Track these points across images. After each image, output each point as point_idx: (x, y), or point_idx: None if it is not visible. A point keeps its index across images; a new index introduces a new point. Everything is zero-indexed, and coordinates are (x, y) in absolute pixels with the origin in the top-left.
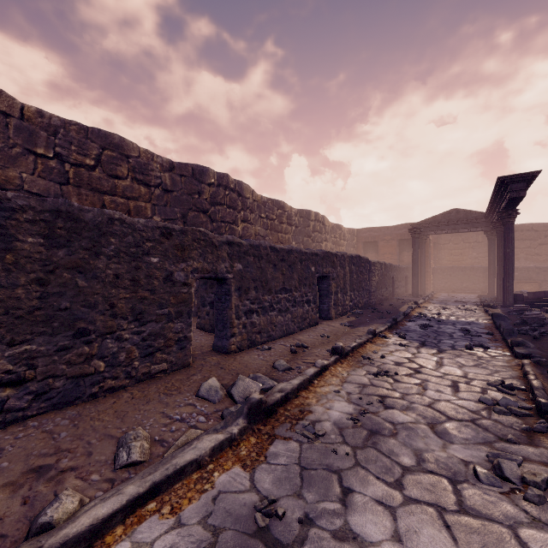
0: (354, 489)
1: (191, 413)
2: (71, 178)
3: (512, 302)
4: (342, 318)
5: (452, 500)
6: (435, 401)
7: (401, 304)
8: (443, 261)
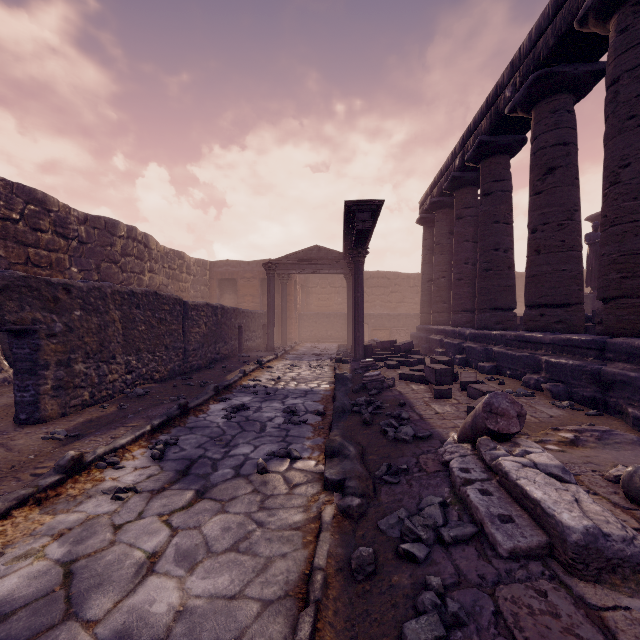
0: None
1: None
2: None
3: (362, 355)
4: (82, 414)
5: None
6: None
7: (239, 365)
8: (311, 306)
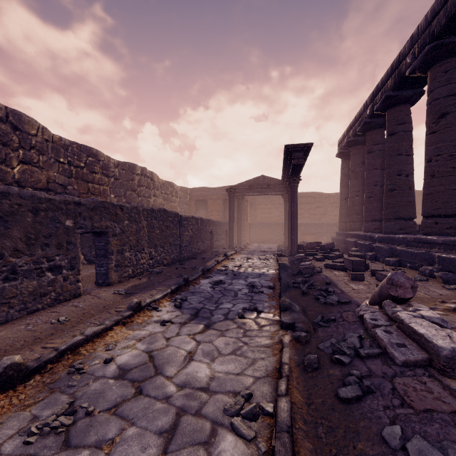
0: None
1: None
2: None
3: (296, 251)
4: (129, 282)
5: None
6: None
7: (213, 257)
8: (257, 218)
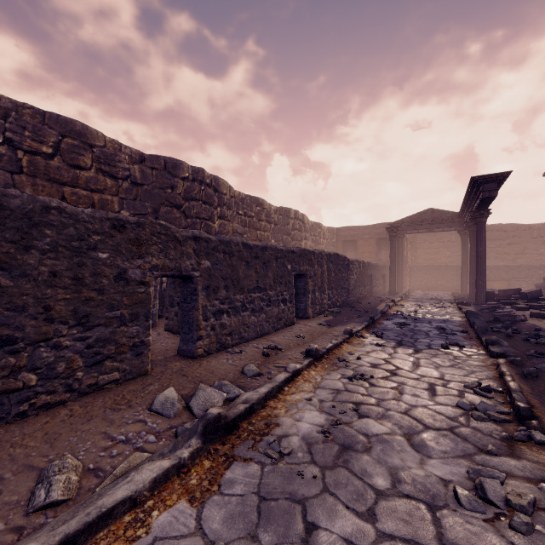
0: (320, 524)
1: (139, 432)
2: (25, 167)
3: (484, 300)
4: (320, 318)
5: (431, 533)
6: (412, 407)
7: (378, 302)
8: (419, 260)
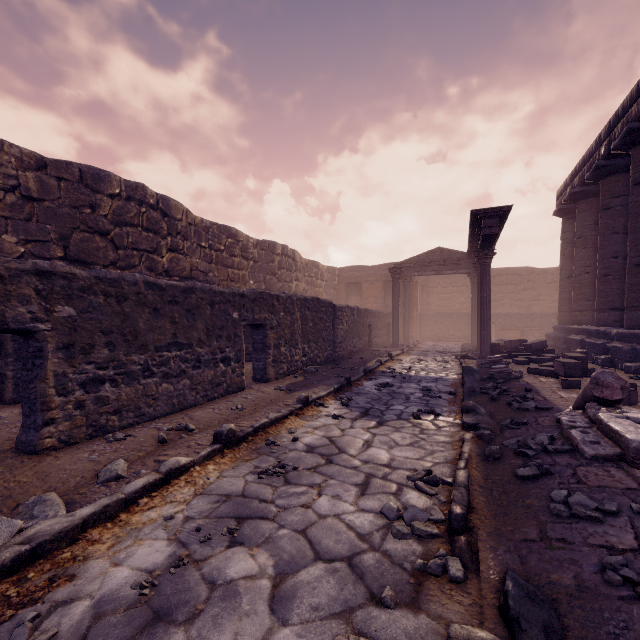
0: None
1: None
2: None
3: (489, 352)
4: (285, 379)
5: None
6: (319, 518)
7: (373, 357)
8: (431, 306)
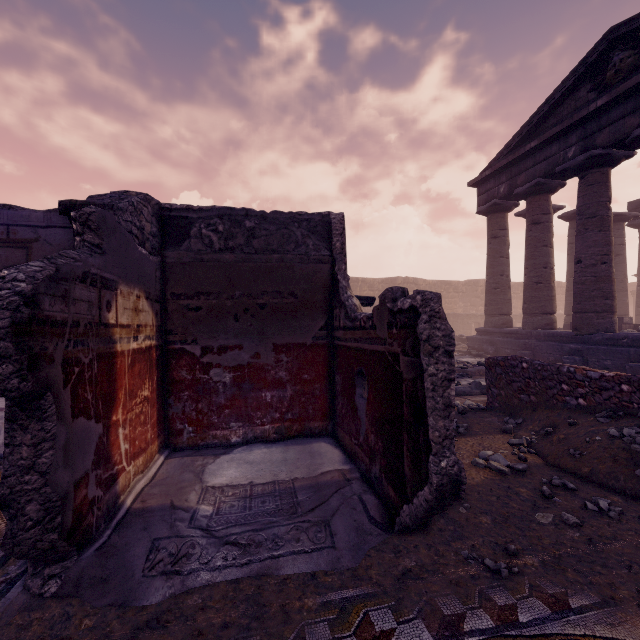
0: None
1: None
2: None
3: None
4: None
5: None
6: None
7: None
8: None
